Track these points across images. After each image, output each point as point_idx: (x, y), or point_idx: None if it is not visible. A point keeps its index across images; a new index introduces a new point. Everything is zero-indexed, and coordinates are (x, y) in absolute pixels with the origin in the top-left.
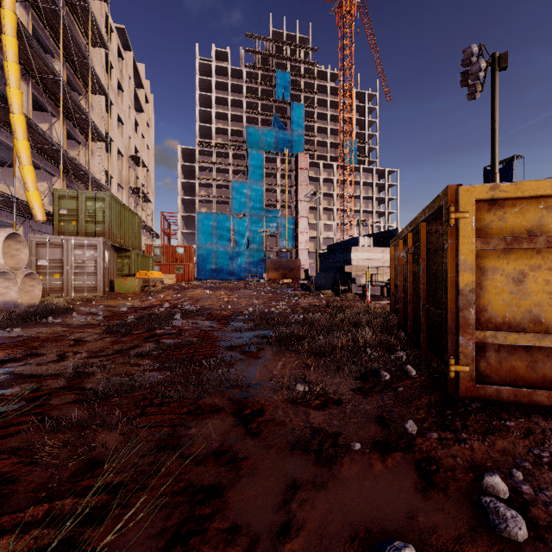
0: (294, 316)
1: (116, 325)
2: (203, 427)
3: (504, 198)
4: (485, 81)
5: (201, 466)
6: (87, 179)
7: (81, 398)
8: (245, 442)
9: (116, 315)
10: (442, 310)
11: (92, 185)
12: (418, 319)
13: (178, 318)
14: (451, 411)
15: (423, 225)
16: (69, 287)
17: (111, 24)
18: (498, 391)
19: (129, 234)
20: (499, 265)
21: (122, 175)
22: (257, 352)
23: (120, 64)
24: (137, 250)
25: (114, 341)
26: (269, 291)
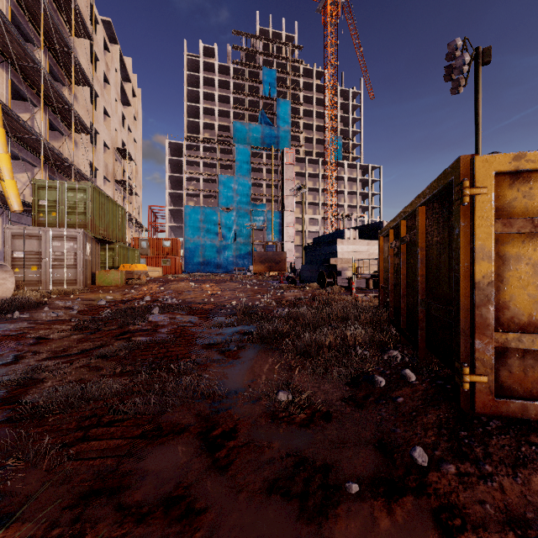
0: (279, 309)
1: (87, 321)
2: (158, 457)
3: (531, 170)
4: (468, 75)
5: (143, 524)
6: (71, 171)
7: (13, 415)
8: (208, 482)
9: (92, 309)
10: (447, 306)
11: (77, 176)
12: (414, 315)
13: (156, 313)
14: (467, 433)
15: (422, 209)
16: (47, 280)
17: (97, 16)
18: (524, 406)
19: (113, 226)
20: (524, 252)
21: (108, 168)
22: (237, 351)
23: (106, 56)
24: (121, 242)
25: (81, 338)
26: (255, 284)
